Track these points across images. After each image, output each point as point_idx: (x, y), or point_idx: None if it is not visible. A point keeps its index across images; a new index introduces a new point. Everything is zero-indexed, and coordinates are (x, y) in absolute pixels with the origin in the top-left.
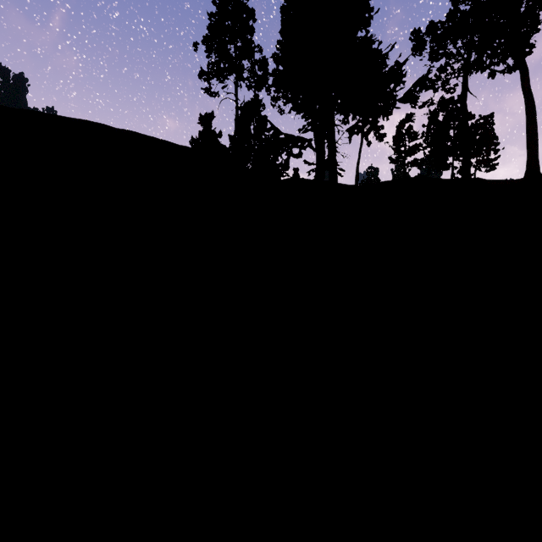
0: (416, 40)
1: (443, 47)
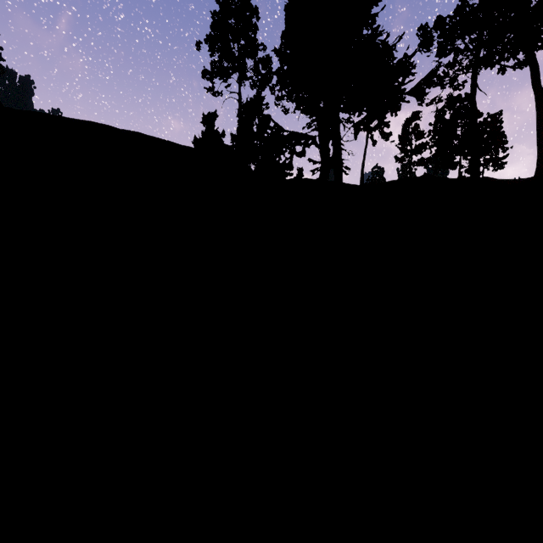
0: (423, 35)
1: (451, 43)
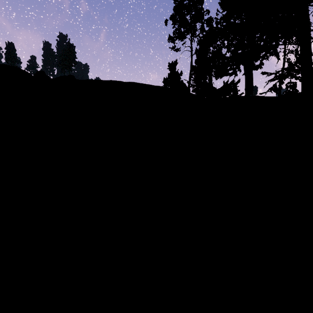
0: None
1: None
